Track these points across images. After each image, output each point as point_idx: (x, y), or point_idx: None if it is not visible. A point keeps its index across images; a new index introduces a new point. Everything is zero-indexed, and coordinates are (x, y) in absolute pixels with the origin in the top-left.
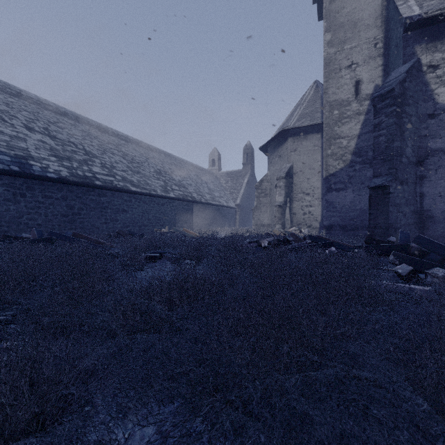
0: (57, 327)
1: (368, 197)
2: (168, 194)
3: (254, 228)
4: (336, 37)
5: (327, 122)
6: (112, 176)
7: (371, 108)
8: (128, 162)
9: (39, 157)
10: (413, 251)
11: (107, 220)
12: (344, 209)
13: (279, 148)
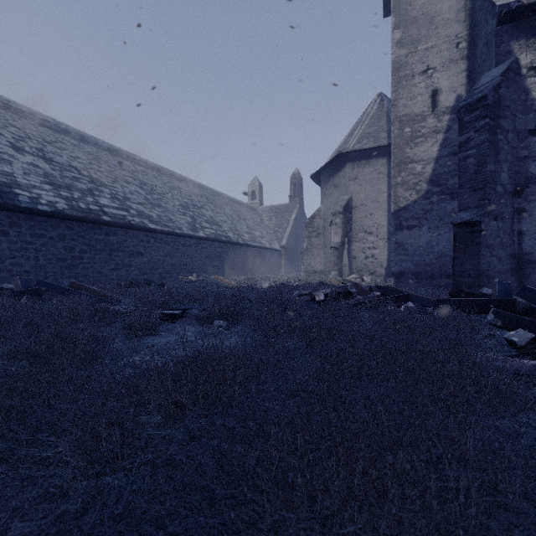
0: None
1: (448, 237)
2: (197, 233)
3: (304, 275)
4: (408, 35)
5: (396, 142)
6: (125, 210)
7: (452, 124)
8: (147, 193)
9: (29, 184)
10: (520, 308)
11: (118, 266)
12: (418, 252)
13: (334, 176)
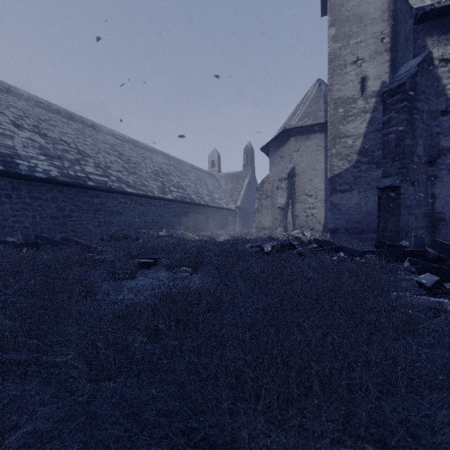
0: (5, 364)
1: (374, 199)
2: (166, 195)
3: (255, 231)
4: (341, 31)
5: (331, 120)
6: (106, 176)
7: (378, 105)
8: (124, 162)
9: (27, 156)
10: (431, 257)
11: (101, 223)
12: (349, 211)
13: (280, 148)
